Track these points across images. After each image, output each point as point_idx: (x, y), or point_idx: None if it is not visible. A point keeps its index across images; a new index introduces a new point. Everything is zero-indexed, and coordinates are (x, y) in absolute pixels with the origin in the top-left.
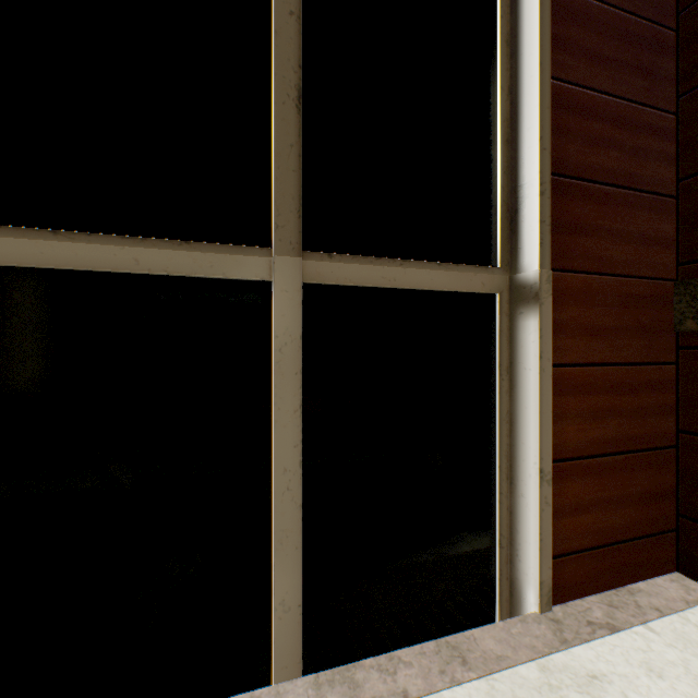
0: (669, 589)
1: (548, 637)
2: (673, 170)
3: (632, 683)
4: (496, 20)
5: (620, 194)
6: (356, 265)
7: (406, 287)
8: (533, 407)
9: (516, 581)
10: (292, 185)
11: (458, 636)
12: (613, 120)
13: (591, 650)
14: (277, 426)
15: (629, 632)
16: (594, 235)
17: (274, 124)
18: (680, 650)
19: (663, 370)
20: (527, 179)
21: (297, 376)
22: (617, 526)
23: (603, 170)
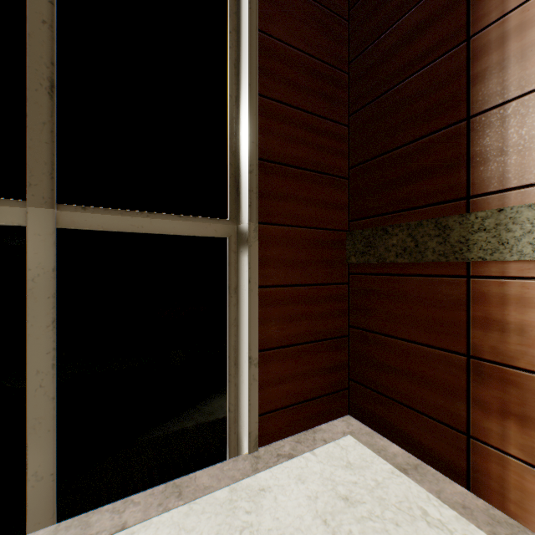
0: (338, 426)
1: (246, 468)
2: (347, 161)
3: (284, 489)
4: (228, 49)
5: (310, 175)
6: (108, 215)
7: (152, 232)
8: (247, 315)
9: (239, 434)
10: (45, 154)
11: (185, 477)
12: (305, 126)
13: (270, 473)
14: (30, 339)
15: (300, 457)
16: (292, 200)
17: (27, 105)
18: (324, 464)
19: (340, 288)
20: (244, 161)
21: (50, 300)
22: (308, 389)
23: (298, 159)
